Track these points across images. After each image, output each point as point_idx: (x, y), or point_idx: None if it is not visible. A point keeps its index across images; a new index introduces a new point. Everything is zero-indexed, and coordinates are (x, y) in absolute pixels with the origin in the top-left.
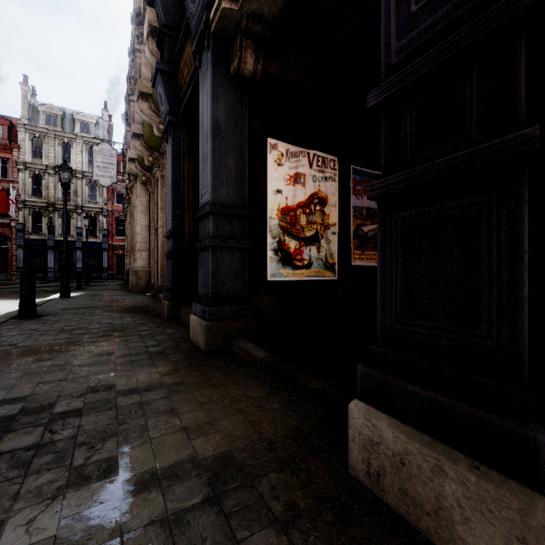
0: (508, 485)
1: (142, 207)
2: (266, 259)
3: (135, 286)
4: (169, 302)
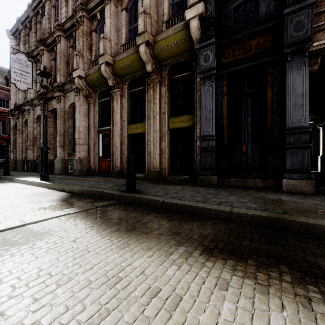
0: None
1: (84, 113)
2: None
3: (80, 171)
4: (216, 176)
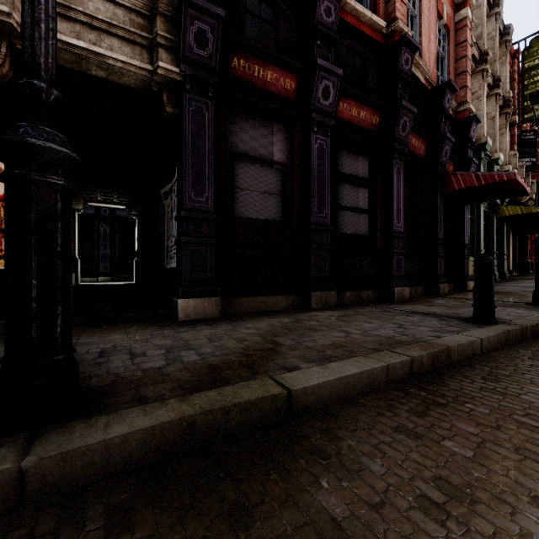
0: (214, 298)
1: None
2: None
3: None
4: None
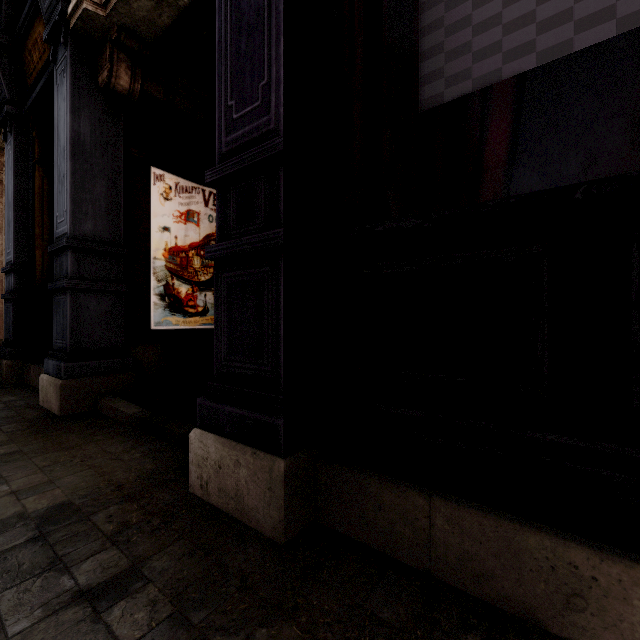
0: (267, 458)
1: None
2: (150, 305)
3: None
4: (8, 361)
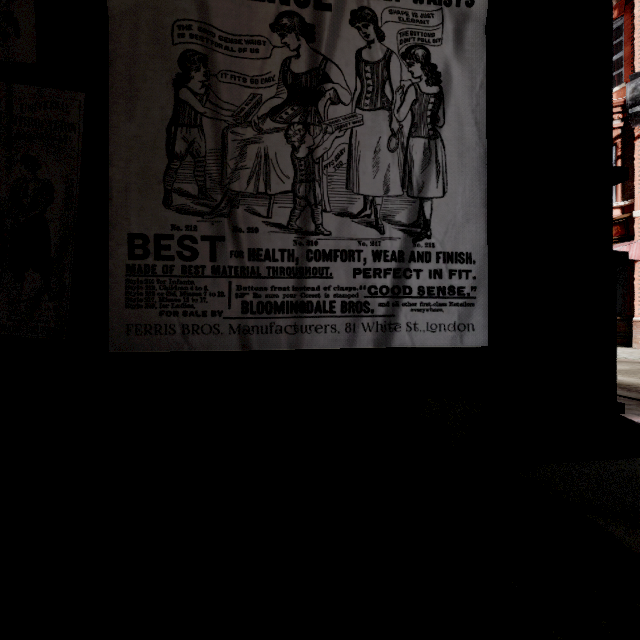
0: None
1: None
2: None
3: None
4: None
